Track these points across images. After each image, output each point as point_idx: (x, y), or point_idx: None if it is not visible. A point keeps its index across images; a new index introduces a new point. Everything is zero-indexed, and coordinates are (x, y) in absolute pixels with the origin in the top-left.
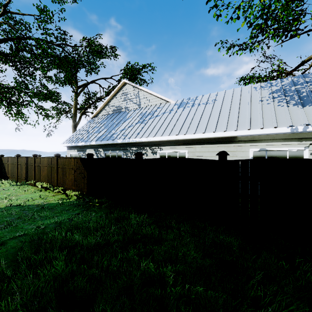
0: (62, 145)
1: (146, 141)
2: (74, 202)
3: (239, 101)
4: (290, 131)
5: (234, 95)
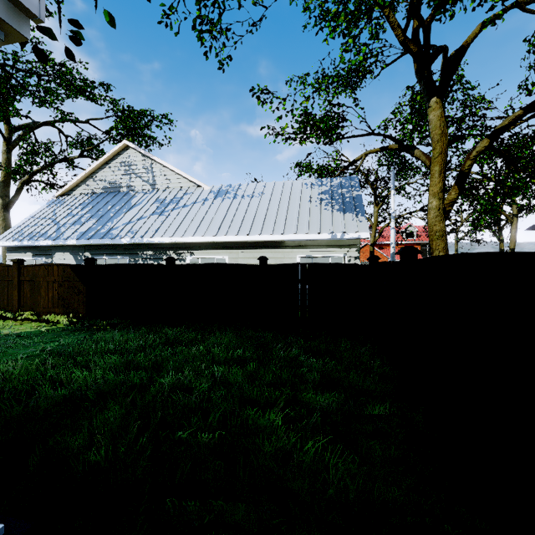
0: None
1: (170, 242)
2: (66, 327)
3: (288, 199)
4: (331, 238)
5: (284, 190)
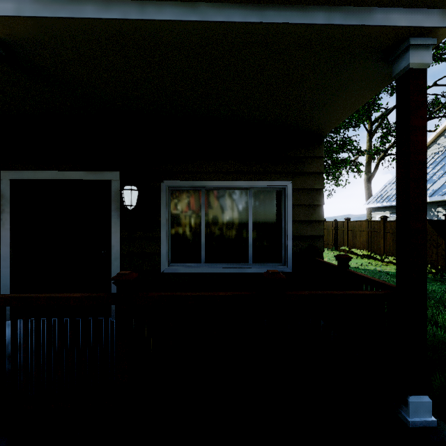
0: (366, 206)
1: None
2: None
3: None
4: None
5: None
